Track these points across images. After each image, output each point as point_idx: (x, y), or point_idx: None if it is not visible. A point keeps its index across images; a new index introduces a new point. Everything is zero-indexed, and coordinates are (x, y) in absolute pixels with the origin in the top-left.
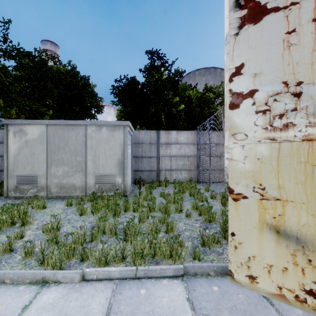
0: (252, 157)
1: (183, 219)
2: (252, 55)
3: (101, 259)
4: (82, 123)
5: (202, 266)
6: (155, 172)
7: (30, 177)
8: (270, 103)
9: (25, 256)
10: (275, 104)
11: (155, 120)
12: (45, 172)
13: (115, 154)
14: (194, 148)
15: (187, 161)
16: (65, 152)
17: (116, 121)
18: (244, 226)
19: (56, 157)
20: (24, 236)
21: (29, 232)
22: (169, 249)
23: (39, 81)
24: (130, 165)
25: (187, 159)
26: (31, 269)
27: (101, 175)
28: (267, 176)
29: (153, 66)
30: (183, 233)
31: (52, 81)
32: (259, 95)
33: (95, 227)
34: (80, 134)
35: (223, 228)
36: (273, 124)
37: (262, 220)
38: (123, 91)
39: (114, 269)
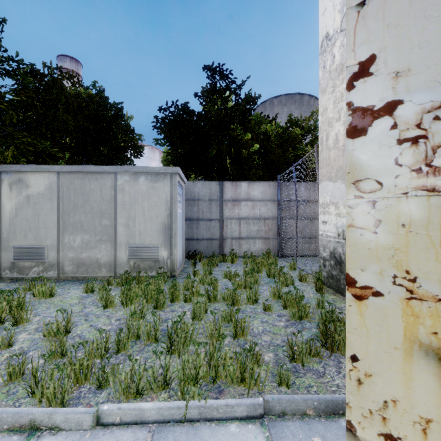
0: (390, 222)
1: (260, 315)
2: (391, 38)
3: (130, 386)
4: (109, 169)
5: (294, 400)
6: (217, 241)
7: (33, 250)
8: (426, 125)
9: (9, 378)
10: (437, 125)
11: (217, 166)
12: (56, 241)
13: (158, 216)
14: (273, 206)
15: (264, 226)
16: (85, 213)
17: (159, 167)
18: (376, 345)
19: (72, 220)
20: (15, 343)
21: (23, 335)
22: (240, 369)
23: (47, 109)
24: (181, 231)
25: (263, 223)
26: (15, 403)
27: (138, 246)
28: (420, 256)
29: (214, 88)
30: (260, 338)
31: (68, 111)
32: (405, 109)
33: (124, 328)
34: (107, 186)
35: (323, 332)
36: (433, 161)
37: (410, 337)
38: (171, 124)
39: (149, 406)
